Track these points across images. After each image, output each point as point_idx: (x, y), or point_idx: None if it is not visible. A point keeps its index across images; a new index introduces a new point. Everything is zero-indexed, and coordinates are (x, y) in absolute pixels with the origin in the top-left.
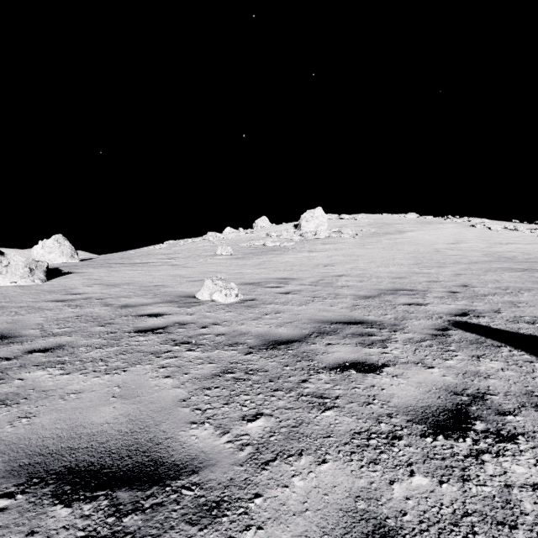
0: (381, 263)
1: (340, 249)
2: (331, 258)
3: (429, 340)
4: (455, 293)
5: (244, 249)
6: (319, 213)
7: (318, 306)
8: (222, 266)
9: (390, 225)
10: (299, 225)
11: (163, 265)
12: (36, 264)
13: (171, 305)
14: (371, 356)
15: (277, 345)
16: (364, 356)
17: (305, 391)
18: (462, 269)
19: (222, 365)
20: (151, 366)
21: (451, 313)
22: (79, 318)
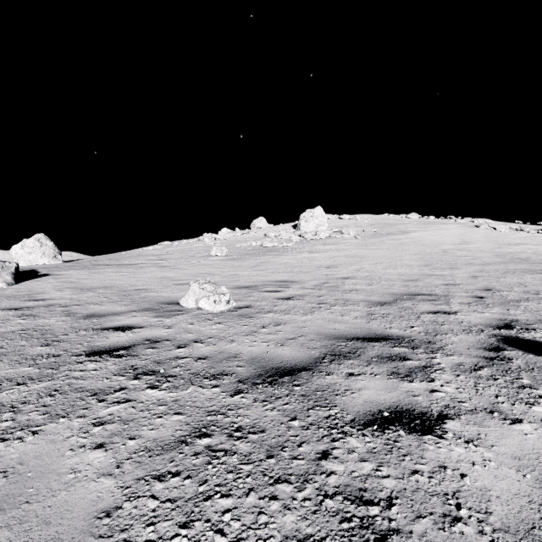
0: (388, 264)
1: (342, 249)
2: (333, 259)
3: (486, 368)
4: (481, 299)
5: (240, 249)
6: (319, 213)
7: (326, 315)
8: (215, 268)
9: (392, 226)
10: (298, 225)
11: (152, 266)
12: (2, 265)
13: (148, 314)
14: (416, 396)
15: (278, 376)
16: (407, 398)
17: (330, 482)
18: (477, 271)
19: (194, 417)
20: (83, 420)
21: (492, 325)
22: (23, 333)
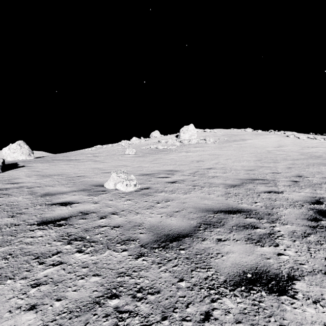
0: (234, 160)
1: (206, 150)
2: (201, 156)
3: (312, 235)
4: (296, 182)
5: (143, 150)
6: (192, 128)
7: (198, 194)
8: (128, 162)
9: (236, 136)
10: (179, 135)
11: (89, 161)
12: None
13: (83, 193)
14: (268, 259)
15: (169, 241)
16: (262, 261)
17: None
18: (291, 164)
19: (107, 279)
20: (24, 282)
21: (308, 201)
22: None
